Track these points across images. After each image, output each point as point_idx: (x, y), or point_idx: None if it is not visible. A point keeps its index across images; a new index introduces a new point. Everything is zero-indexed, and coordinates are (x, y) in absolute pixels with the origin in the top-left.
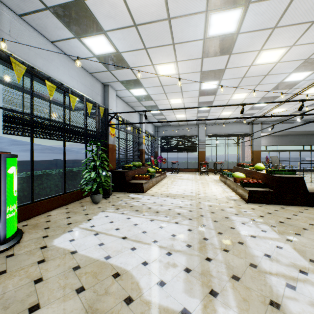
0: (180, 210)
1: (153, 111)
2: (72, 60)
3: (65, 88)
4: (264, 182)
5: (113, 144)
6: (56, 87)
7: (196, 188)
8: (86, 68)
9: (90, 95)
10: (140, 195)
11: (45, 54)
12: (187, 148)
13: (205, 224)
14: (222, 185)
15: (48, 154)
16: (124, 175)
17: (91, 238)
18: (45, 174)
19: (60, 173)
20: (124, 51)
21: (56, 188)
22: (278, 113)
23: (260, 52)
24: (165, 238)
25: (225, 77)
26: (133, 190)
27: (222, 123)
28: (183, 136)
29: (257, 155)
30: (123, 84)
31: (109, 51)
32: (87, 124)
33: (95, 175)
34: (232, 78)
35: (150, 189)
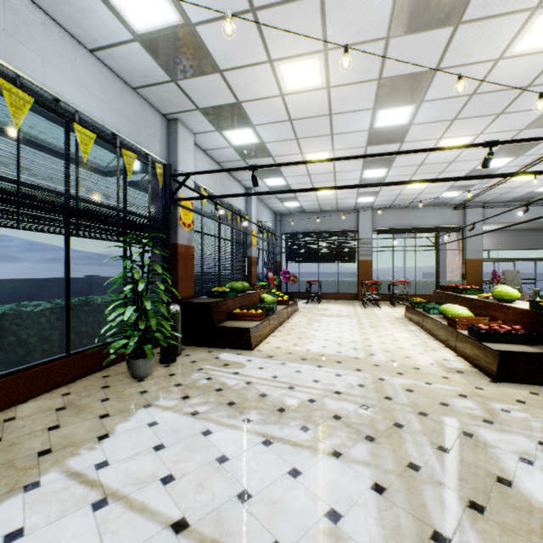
0: (339, 403)
1: (272, 182)
2: (87, 51)
3: (67, 112)
4: (530, 331)
5: (187, 245)
6: (34, 100)
7: (363, 337)
8: (123, 74)
9: (134, 137)
10: (242, 354)
11: (6, 19)
12: (336, 256)
13: (417, 464)
14: (416, 330)
15: (88, 266)
16: (210, 312)
17: (79, 524)
18: (13, 314)
19: (55, 309)
20: (203, 21)
21: (46, 344)
22: (522, 183)
23: (534, 14)
24: (307, 530)
25: (432, 94)
26: (229, 344)
27: (406, 206)
28: (329, 231)
29: (475, 268)
30: (209, 117)
31: (166, 20)
32: (125, 200)
33: (135, 316)
34: (448, 96)
35: (266, 340)
